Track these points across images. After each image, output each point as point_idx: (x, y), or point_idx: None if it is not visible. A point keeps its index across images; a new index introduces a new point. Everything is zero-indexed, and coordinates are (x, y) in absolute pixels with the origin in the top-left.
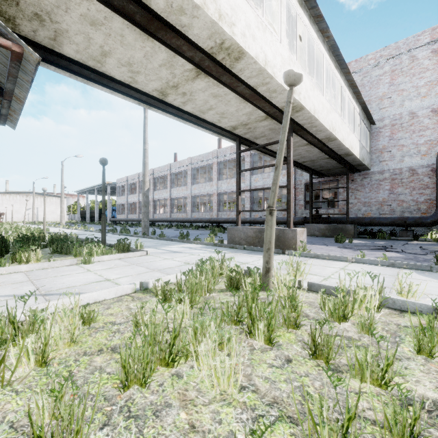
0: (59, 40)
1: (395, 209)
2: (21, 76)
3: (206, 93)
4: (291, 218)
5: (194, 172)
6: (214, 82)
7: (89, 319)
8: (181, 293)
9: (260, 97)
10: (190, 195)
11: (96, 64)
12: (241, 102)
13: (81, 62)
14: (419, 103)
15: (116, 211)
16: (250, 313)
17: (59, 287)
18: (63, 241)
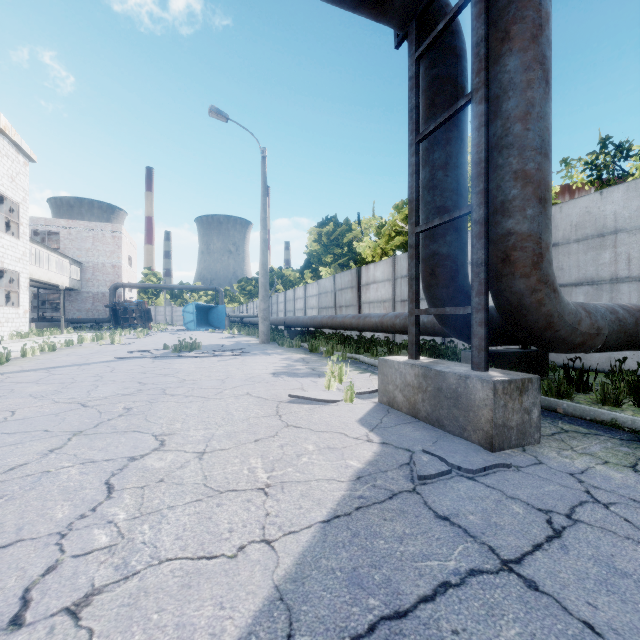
0: None
1: (96, 314)
2: None
3: None
4: None
5: None
6: None
7: None
8: None
9: None
10: None
11: None
12: None
13: None
14: (107, 260)
15: None
16: None
17: None
18: None
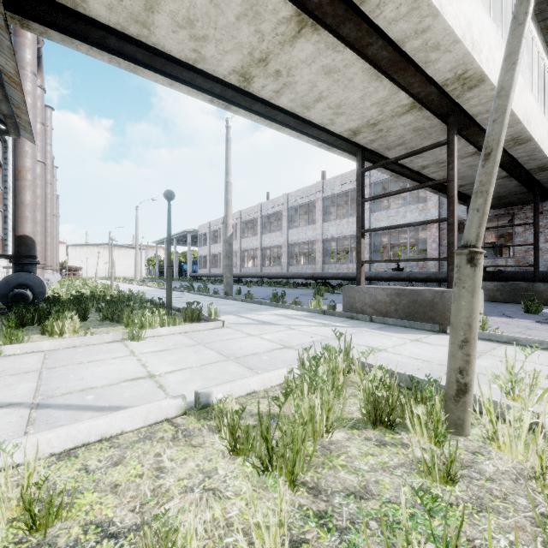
0: None
1: None
2: None
3: (313, 67)
4: None
5: (291, 213)
6: (328, 41)
7: (46, 517)
8: (268, 447)
9: (408, 62)
10: (286, 243)
11: (142, 31)
12: (372, 80)
13: (119, 30)
14: None
15: (197, 264)
16: None
17: (69, 389)
18: (114, 305)
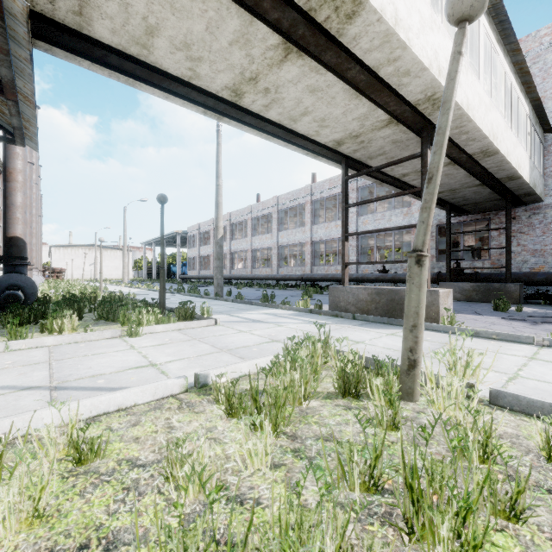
0: (86, 13)
1: None
2: (17, 53)
3: (299, 86)
4: (429, 273)
5: (281, 215)
6: (311, 65)
7: (89, 453)
8: (257, 406)
9: (383, 85)
10: (276, 245)
11: (141, 51)
12: (352, 99)
13: (120, 50)
14: None
15: (186, 266)
16: (411, 486)
17: (81, 375)
18: (110, 304)
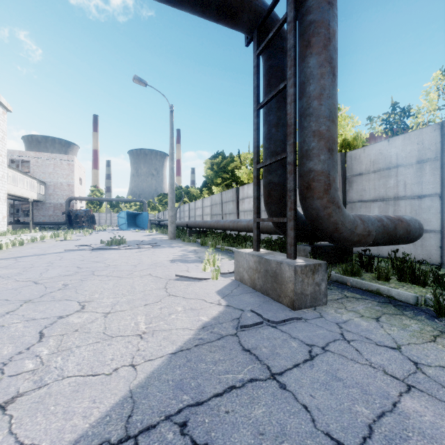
0: None
1: (56, 219)
2: None
3: None
4: None
5: None
6: None
7: None
8: None
9: None
10: None
11: None
12: None
13: None
14: (64, 180)
15: None
16: None
17: None
18: None
